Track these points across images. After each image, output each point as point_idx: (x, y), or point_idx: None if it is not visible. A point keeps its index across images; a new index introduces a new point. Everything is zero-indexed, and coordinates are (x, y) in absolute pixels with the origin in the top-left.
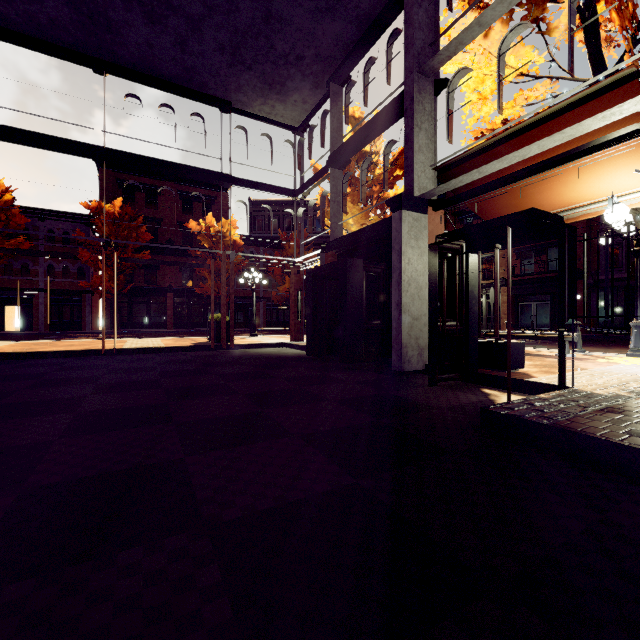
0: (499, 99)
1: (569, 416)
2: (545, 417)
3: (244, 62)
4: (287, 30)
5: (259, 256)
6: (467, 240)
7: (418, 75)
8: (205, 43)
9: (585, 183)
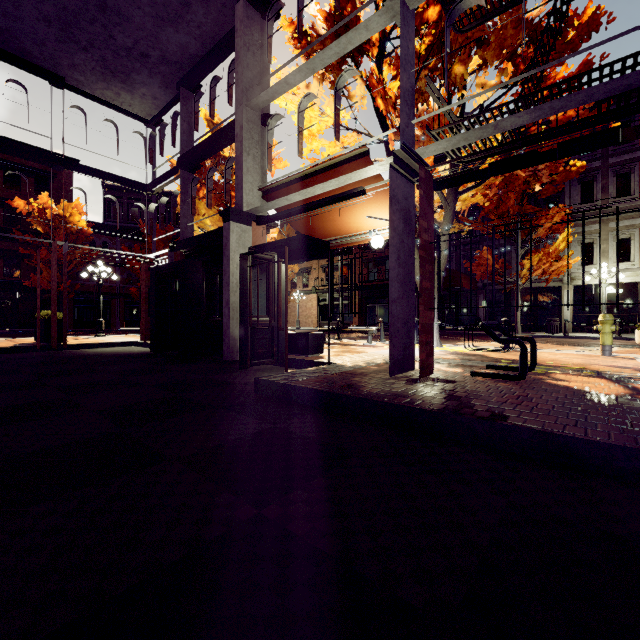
0: (299, 146)
1: (306, 378)
2: (290, 380)
3: (78, 42)
4: (127, 25)
5: (102, 249)
6: (278, 252)
7: (246, 108)
8: (24, 9)
9: (361, 218)
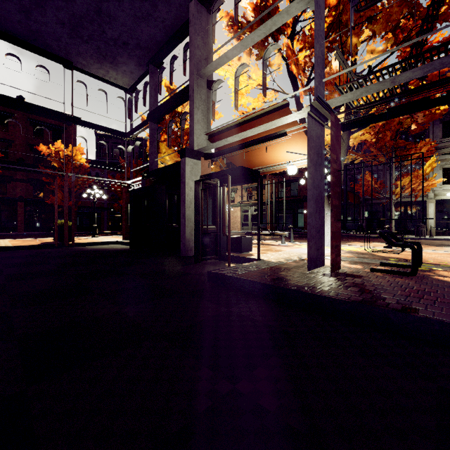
0: (235, 102)
1: (246, 272)
2: (234, 273)
3: (82, 37)
4: (114, 23)
5: (97, 178)
6: (220, 179)
7: (197, 76)
8: (48, 16)
9: (279, 153)
